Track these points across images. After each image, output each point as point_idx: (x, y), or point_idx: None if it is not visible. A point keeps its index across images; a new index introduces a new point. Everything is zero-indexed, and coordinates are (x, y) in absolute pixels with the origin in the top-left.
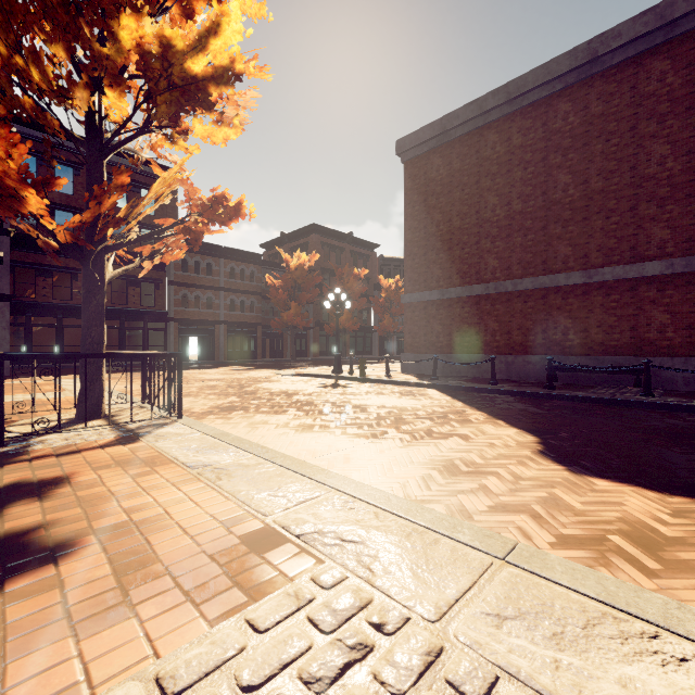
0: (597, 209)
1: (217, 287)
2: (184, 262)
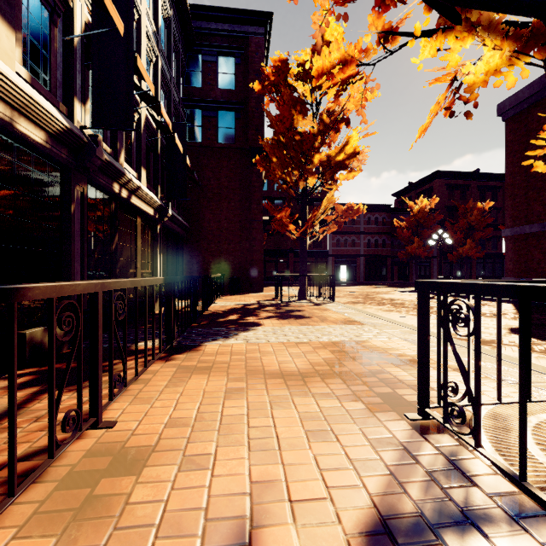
0: None
1: (358, 232)
2: None
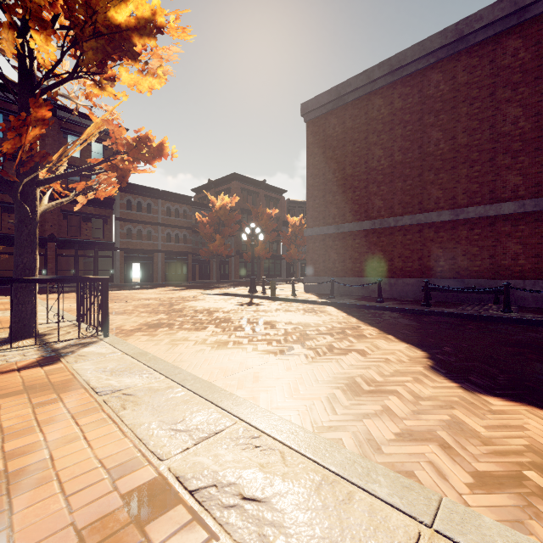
0: (463, 159)
1: (156, 222)
2: (128, 202)
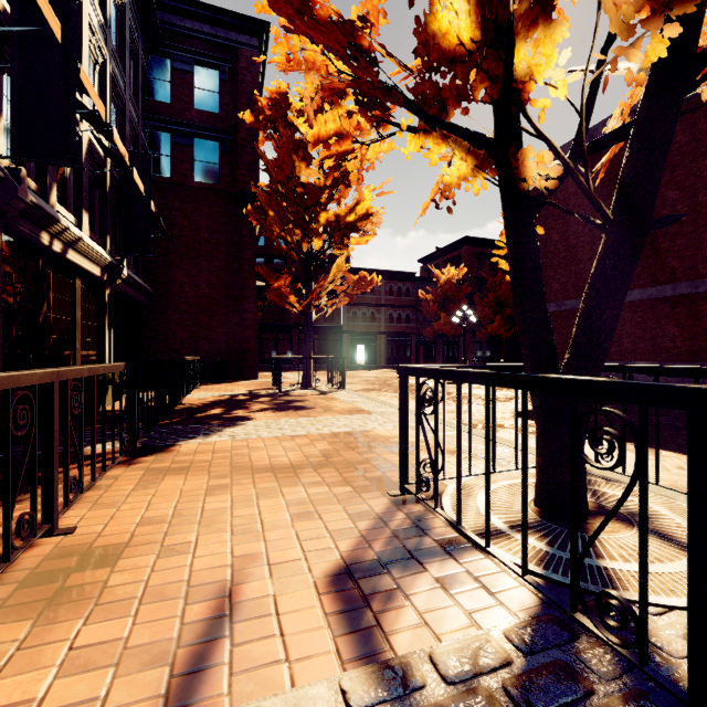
0: (704, 221)
1: (379, 304)
2: None
